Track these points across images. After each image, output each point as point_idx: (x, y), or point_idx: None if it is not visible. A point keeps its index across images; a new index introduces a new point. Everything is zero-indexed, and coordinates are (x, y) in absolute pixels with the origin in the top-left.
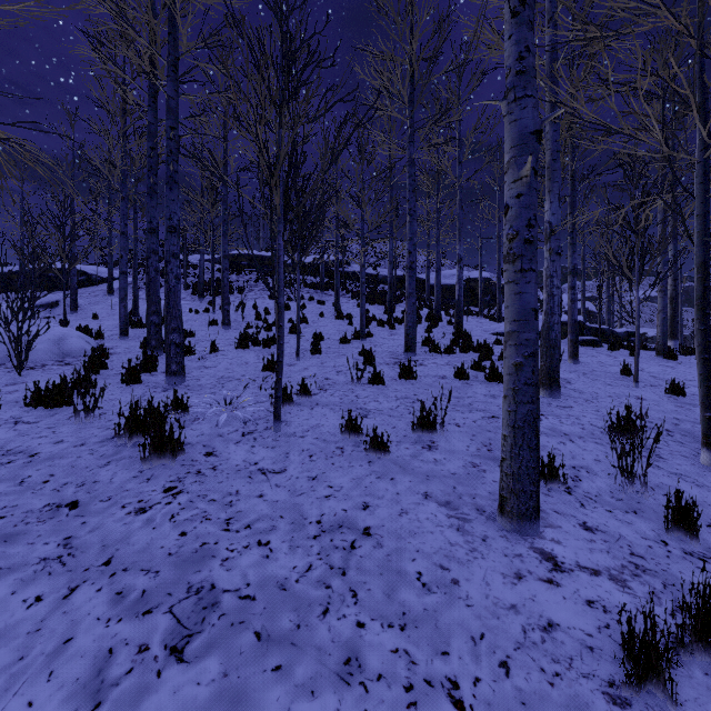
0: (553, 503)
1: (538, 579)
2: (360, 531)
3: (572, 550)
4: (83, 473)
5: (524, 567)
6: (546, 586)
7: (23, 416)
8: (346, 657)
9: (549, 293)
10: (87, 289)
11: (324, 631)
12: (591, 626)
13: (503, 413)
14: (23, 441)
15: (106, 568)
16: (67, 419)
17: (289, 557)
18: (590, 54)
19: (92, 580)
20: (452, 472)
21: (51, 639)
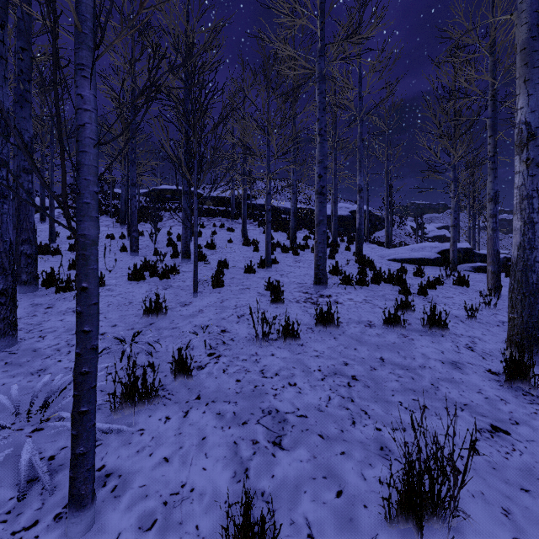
0: None
1: None
2: None
3: None
4: None
5: None
6: None
7: None
8: None
9: (526, 220)
10: None
11: None
12: None
13: None
14: None
15: None
16: None
17: None
18: None
19: None
20: None
21: None
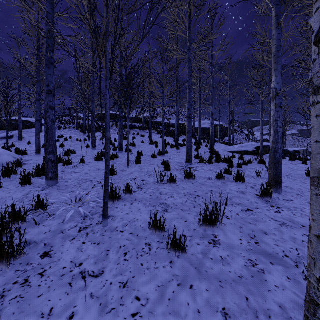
0: None
1: None
2: None
3: None
4: None
5: None
6: None
7: None
8: None
9: (275, 131)
10: (30, 129)
11: None
12: None
13: (317, 254)
14: None
15: None
16: None
17: None
18: (288, 0)
19: None
20: (239, 275)
21: None
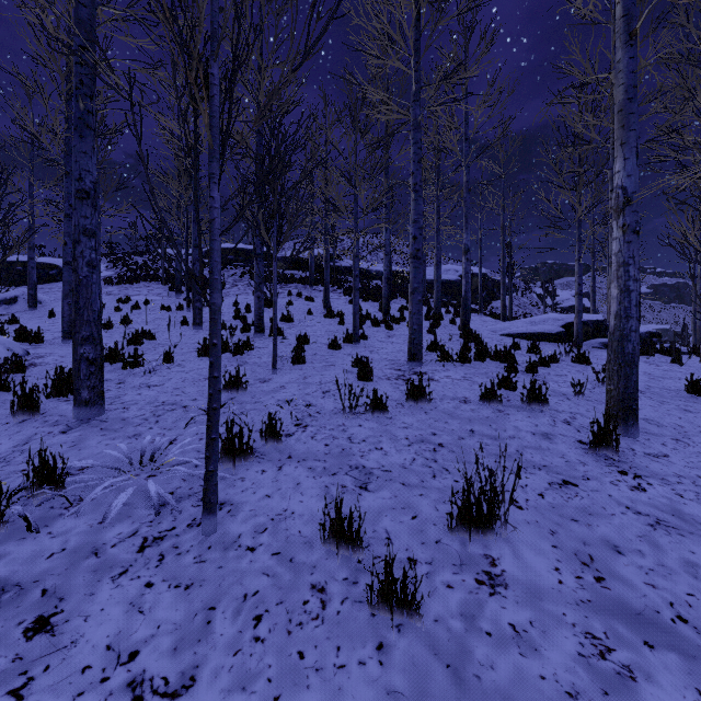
0: None
1: None
2: None
3: None
4: None
5: None
6: None
7: None
8: None
9: (622, 288)
10: (58, 284)
11: None
12: None
13: None
14: None
15: None
16: None
17: None
18: None
19: None
20: (568, 688)
21: None
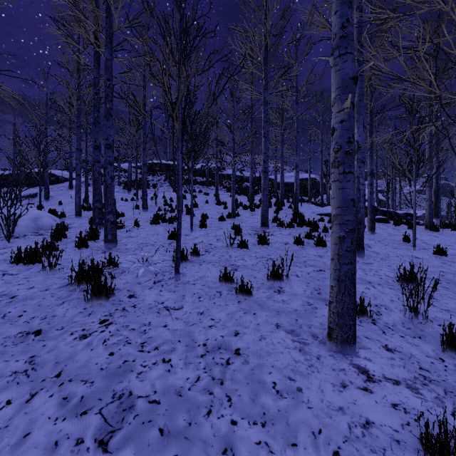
0: (364, 331)
1: (357, 387)
2: (233, 351)
3: (379, 365)
4: (46, 310)
5: (347, 378)
6: (362, 392)
7: (9, 269)
8: (223, 448)
9: (357, 188)
10: (56, 185)
11: (208, 428)
12: (396, 423)
13: (331, 271)
14: (7, 287)
15: (57, 379)
16: (38, 272)
17: (184, 371)
18: (383, 31)
19: (47, 388)
20: (295, 309)
21: (15, 433)
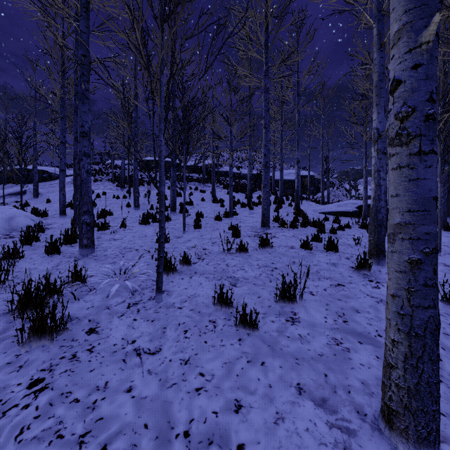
0: None
1: None
2: None
3: None
4: None
5: None
6: None
7: None
8: None
9: (377, 184)
10: (48, 182)
11: None
12: None
13: (392, 314)
14: None
15: None
16: None
17: None
18: None
19: None
20: (319, 353)
21: None
